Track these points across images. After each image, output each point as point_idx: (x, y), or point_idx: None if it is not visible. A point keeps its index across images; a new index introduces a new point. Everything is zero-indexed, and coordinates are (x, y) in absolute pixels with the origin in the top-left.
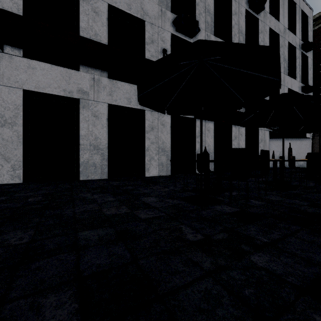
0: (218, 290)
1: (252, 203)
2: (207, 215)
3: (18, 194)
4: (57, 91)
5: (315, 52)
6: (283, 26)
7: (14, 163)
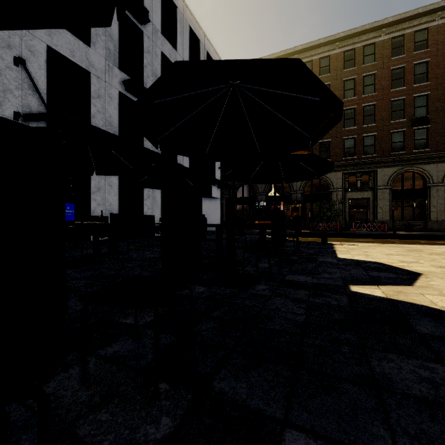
0: None
1: None
2: None
3: None
4: None
5: None
6: (182, 59)
7: None
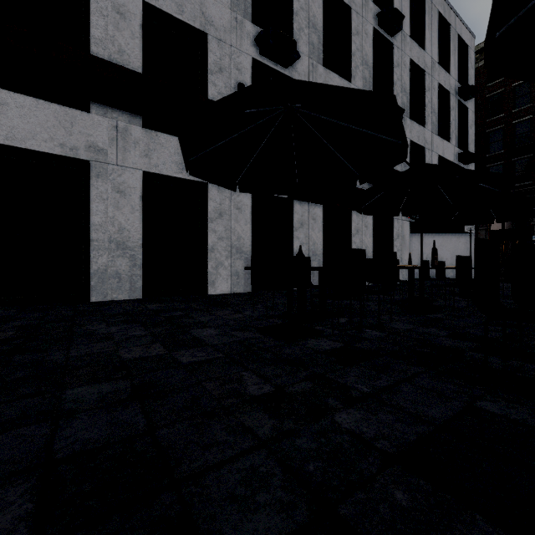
0: (270, 466)
1: (366, 334)
2: (290, 355)
3: None
4: (49, 146)
5: (480, 101)
6: (430, 59)
7: None
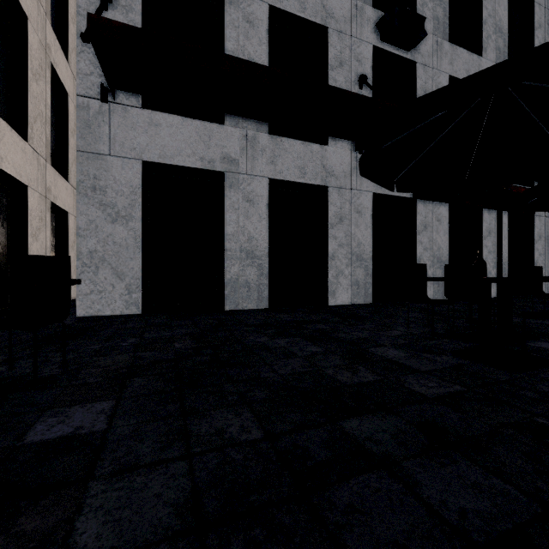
0: None
1: None
2: None
3: (149, 334)
4: (192, 161)
5: None
6: None
7: (130, 281)
